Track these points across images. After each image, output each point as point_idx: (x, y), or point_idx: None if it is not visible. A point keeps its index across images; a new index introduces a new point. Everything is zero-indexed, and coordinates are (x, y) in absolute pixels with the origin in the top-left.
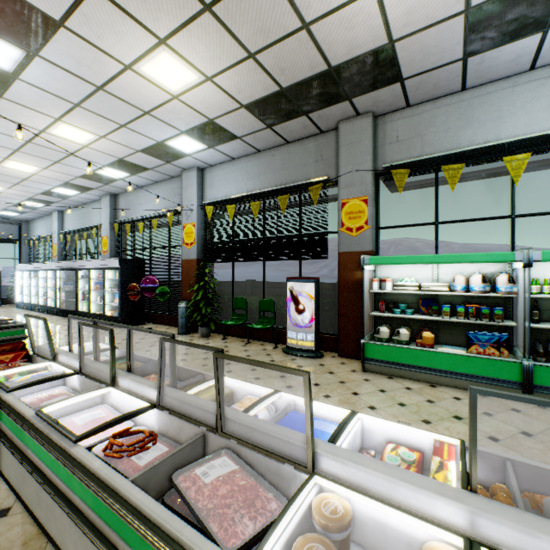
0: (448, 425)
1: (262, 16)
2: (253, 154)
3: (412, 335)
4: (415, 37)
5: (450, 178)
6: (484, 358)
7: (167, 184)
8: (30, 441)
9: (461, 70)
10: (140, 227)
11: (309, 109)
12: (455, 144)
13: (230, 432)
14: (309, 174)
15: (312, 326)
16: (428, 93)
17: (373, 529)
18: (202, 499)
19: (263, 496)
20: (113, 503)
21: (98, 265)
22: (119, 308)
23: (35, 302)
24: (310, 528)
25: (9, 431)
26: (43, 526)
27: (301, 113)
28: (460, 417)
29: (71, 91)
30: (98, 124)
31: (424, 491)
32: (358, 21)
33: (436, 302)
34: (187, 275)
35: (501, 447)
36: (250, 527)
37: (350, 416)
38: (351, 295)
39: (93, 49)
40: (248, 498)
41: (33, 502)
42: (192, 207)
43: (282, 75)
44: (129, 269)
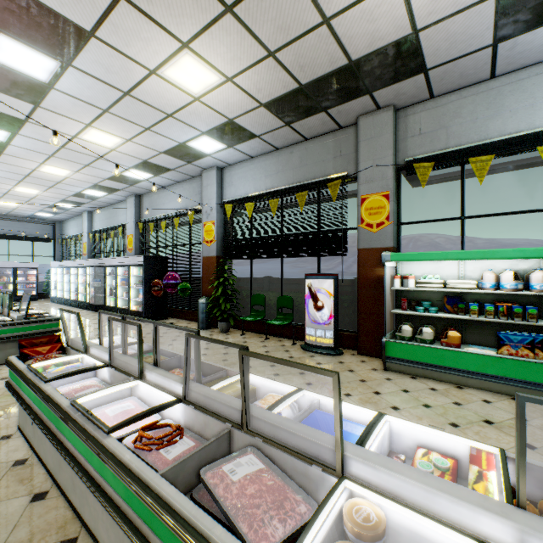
0: (478, 430)
1: (282, 14)
2: (271, 152)
3: (436, 334)
4: (441, 25)
5: (478, 170)
6: (516, 360)
7: (188, 184)
8: (66, 430)
9: (491, 57)
10: (163, 225)
11: (328, 105)
12: (484, 135)
13: (255, 430)
14: (328, 170)
15: (331, 324)
16: (453, 82)
17: (408, 540)
18: (230, 497)
19: (291, 498)
20: (145, 496)
21: (124, 262)
22: (144, 304)
23: (67, 296)
24: (341, 534)
25: (46, 419)
26: (77, 511)
27: (320, 109)
28: (490, 421)
29: (101, 98)
30: (124, 128)
31: (465, 503)
32: (381, 13)
33: (462, 299)
34: (207, 272)
35: (538, 455)
36: (280, 529)
37: (377, 418)
38: (371, 292)
39: (120, 56)
40: (277, 499)
41: (68, 487)
42: (211, 206)
43: (301, 72)
44: (152, 266)
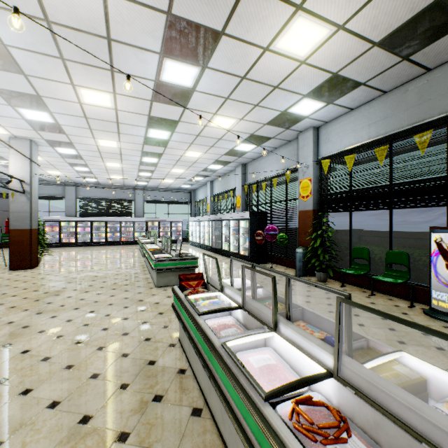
0: None
1: None
2: (375, 98)
3: None
4: None
5: None
6: None
7: (284, 148)
8: (218, 368)
9: None
10: (263, 186)
11: None
12: None
13: None
14: None
15: None
16: None
17: None
18: None
19: None
20: None
21: (234, 216)
22: (249, 250)
23: (198, 241)
24: None
25: (201, 348)
26: (226, 445)
27: None
28: None
29: (224, 88)
30: (239, 109)
31: None
32: None
33: None
34: (303, 224)
35: None
36: None
37: None
38: None
39: (241, 45)
40: None
41: (217, 415)
42: (307, 164)
43: None
44: (255, 219)
